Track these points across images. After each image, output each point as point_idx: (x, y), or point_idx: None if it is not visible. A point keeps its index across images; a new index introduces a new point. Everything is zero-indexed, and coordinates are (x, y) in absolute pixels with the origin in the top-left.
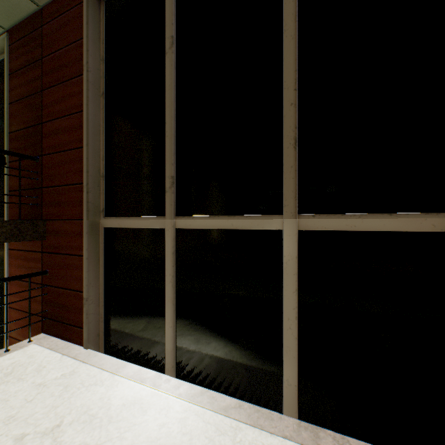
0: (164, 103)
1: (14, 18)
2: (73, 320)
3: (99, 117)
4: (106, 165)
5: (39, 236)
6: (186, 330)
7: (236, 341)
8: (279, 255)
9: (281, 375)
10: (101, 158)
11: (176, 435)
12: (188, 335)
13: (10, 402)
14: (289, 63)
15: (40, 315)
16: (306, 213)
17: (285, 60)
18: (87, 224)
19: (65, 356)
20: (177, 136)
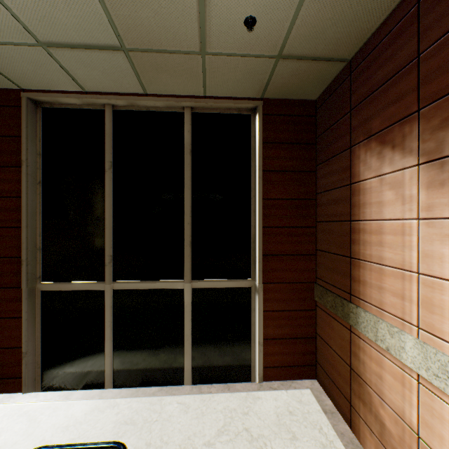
0: (103, 202)
1: None
2: (7, 373)
3: (36, 201)
4: (44, 240)
5: None
6: (122, 356)
7: (157, 354)
8: (182, 301)
9: (183, 366)
10: (38, 234)
11: (128, 414)
12: (123, 359)
13: None
14: (187, 202)
15: None
16: (196, 279)
17: (185, 199)
18: (27, 291)
19: (8, 404)
20: (114, 227)
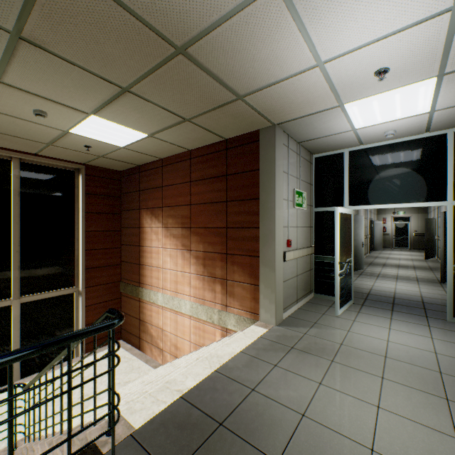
0: None
1: None
2: None
3: None
4: None
5: None
6: None
7: None
8: (10, 316)
9: None
10: None
11: None
12: None
13: None
14: (16, 234)
15: None
16: (24, 295)
17: (14, 232)
18: None
19: None
20: None
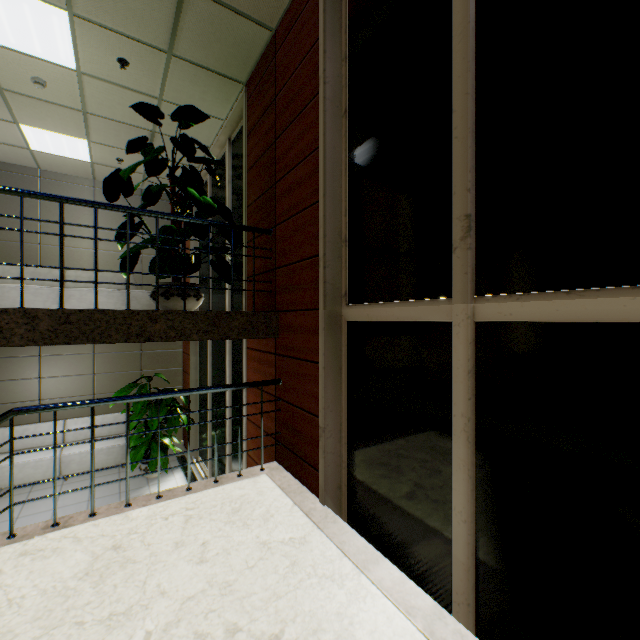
0: (448, 76)
1: (250, 63)
2: (307, 454)
3: (340, 151)
4: (349, 223)
5: (271, 333)
6: (500, 541)
7: None
8: None
9: None
10: (343, 214)
11: None
12: (503, 553)
13: (230, 557)
14: None
15: (273, 436)
16: None
17: None
18: (323, 316)
19: (296, 507)
20: (478, 131)
